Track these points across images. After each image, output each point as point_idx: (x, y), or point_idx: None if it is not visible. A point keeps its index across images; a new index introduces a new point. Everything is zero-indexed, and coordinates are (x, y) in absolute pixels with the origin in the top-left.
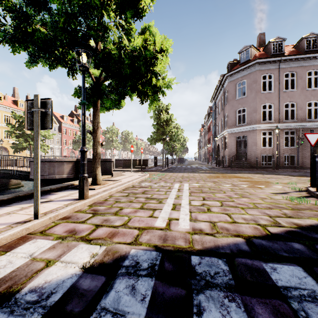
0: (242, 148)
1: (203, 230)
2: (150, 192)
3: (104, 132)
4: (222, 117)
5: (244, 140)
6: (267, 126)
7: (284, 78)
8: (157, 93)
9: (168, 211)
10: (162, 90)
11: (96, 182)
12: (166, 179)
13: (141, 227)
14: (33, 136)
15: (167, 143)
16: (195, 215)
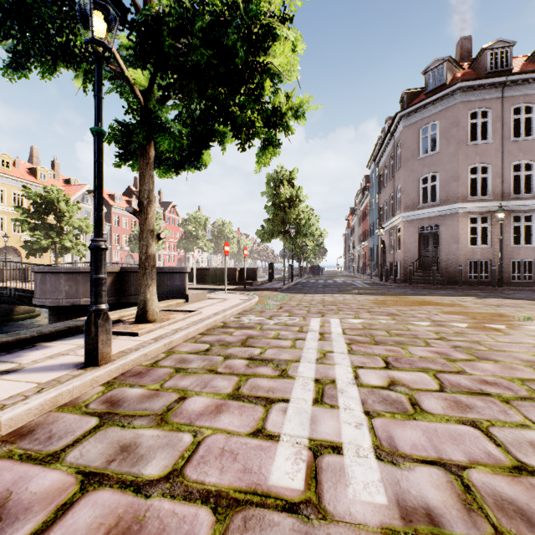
0: (430, 248)
1: (441, 517)
2: (260, 340)
3: (183, 223)
4: (392, 192)
5: (434, 234)
6: (479, 207)
7: (512, 116)
8: (275, 127)
9: (305, 409)
10: (285, 121)
11: (146, 316)
12: (291, 308)
13: (226, 491)
14: (59, 229)
15: (291, 239)
16: (386, 431)
